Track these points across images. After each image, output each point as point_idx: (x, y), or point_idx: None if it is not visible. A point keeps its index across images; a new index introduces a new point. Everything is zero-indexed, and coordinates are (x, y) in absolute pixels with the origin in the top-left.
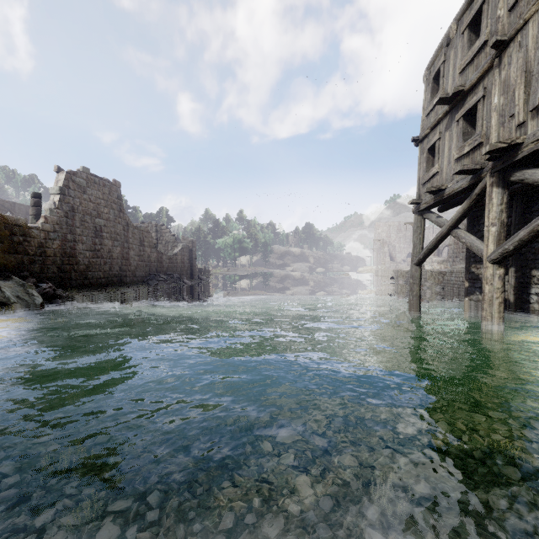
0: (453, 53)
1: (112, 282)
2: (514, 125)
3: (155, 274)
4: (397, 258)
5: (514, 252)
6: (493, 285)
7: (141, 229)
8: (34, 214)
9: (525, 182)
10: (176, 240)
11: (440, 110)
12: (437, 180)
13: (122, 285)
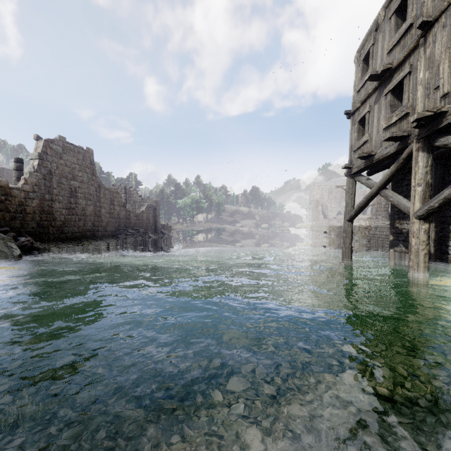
0: (381, 36)
1: (86, 236)
2: (438, 96)
3: (124, 229)
4: (328, 215)
5: (439, 209)
6: (419, 238)
7: (112, 190)
8: (16, 177)
9: (449, 146)
10: (142, 200)
11: (370, 87)
12: (367, 147)
13: (94, 238)
